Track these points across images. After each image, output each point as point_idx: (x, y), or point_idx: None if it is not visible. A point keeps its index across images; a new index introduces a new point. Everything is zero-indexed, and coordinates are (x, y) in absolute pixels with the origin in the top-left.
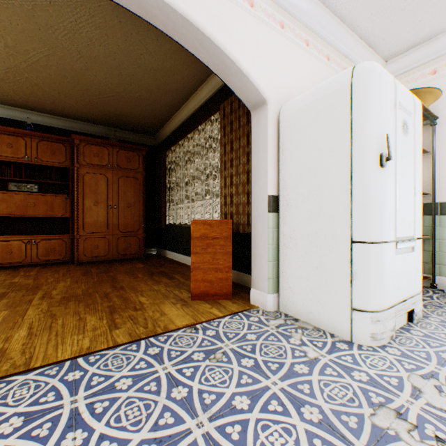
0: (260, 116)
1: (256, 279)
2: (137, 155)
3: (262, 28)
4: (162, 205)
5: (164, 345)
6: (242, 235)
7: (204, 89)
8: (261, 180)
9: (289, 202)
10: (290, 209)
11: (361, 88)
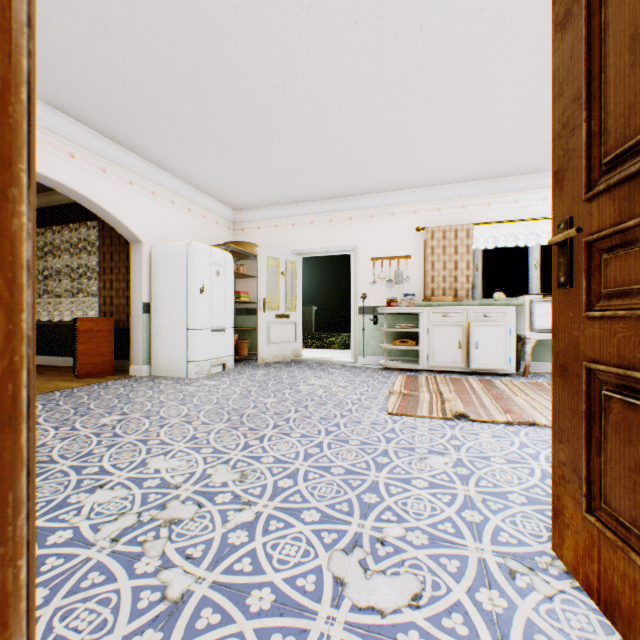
0: (138, 250)
1: (136, 357)
2: None
3: (139, 197)
4: None
5: (74, 390)
6: (123, 330)
7: None
8: (139, 292)
9: (158, 307)
10: (158, 312)
11: (192, 256)
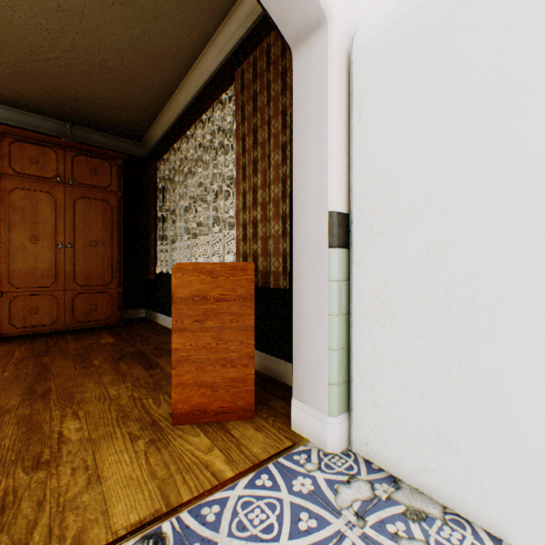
0: (311, 53)
1: (304, 382)
2: (108, 165)
3: None
4: (151, 245)
5: None
6: (274, 291)
7: (211, 52)
8: (314, 183)
9: (375, 225)
10: (377, 239)
11: None
